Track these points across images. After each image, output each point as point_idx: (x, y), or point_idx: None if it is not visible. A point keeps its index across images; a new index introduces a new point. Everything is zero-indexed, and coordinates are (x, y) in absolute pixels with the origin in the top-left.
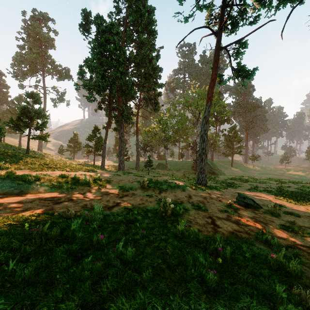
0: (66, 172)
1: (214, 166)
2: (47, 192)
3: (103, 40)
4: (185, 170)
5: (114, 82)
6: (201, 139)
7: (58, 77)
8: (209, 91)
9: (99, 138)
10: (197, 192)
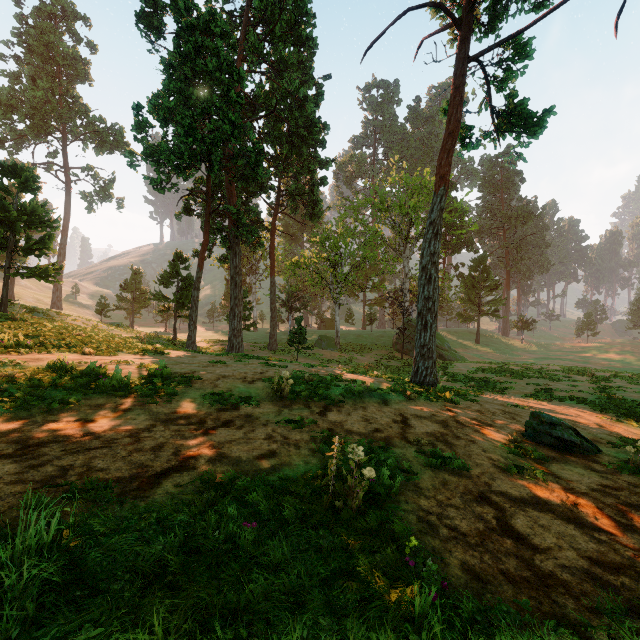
0: (79, 357)
1: (443, 342)
2: None
3: (191, 46)
4: (378, 350)
5: (216, 144)
6: (422, 275)
7: (98, 146)
8: (443, 161)
9: (186, 279)
10: (420, 407)
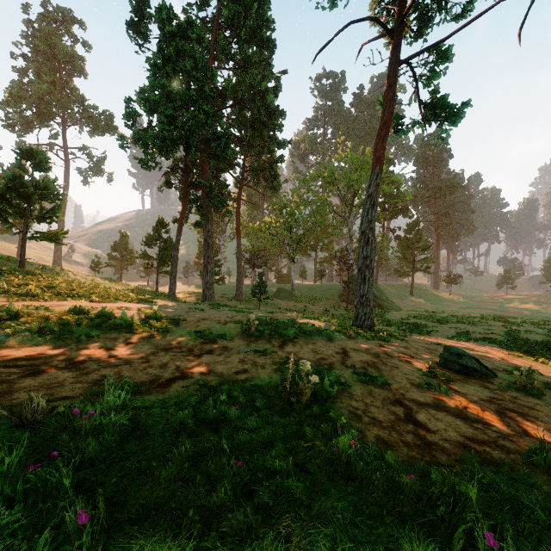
0: (89, 303)
1: (381, 294)
2: (28, 345)
3: (173, 50)
4: (327, 301)
5: (193, 130)
6: (362, 238)
7: (92, 129)
8: (379, 146)
9: (167, 241)
10: (358, 343)
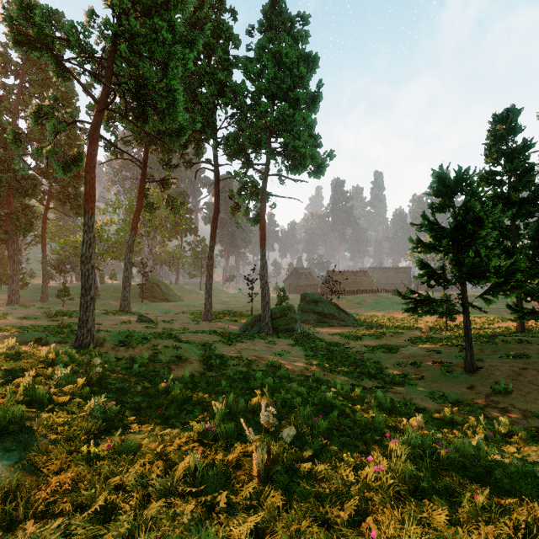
0: None
1: (169, 291)
2: None
3: None
4: None
5: (3, 184)
6: (124, 267)
7: None
8: (134, 221)
9: None
10: (110, 317)
